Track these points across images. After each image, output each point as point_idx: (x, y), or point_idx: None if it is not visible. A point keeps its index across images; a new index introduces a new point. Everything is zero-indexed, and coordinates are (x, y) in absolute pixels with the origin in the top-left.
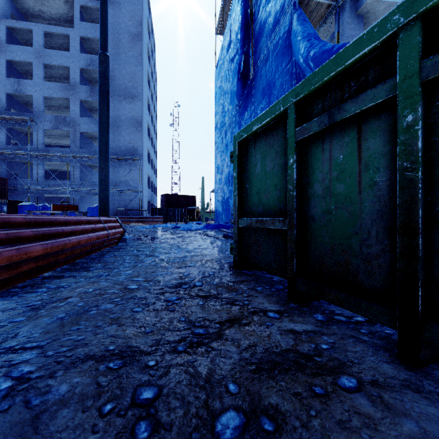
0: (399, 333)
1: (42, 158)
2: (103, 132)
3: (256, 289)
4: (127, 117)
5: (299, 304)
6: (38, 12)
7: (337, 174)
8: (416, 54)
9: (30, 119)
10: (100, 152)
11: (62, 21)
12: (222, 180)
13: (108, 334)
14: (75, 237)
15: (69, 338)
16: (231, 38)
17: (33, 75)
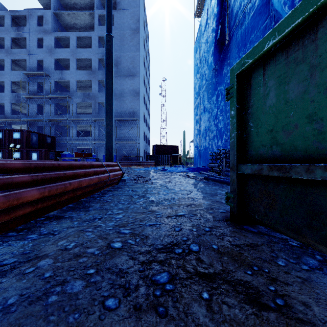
0: None
1: (75, 122)
2: (109, 96)
3: (276, 262)
4: (129, 90)
5: None
6: (73, 24)
7: None
8: None
9: (68, 96)
10: (106, 111)
11: (88, 28)
12: (200, 132)
13: None
14: (77, 180)
15: None
16: (208, 15)
17: (70, 67)
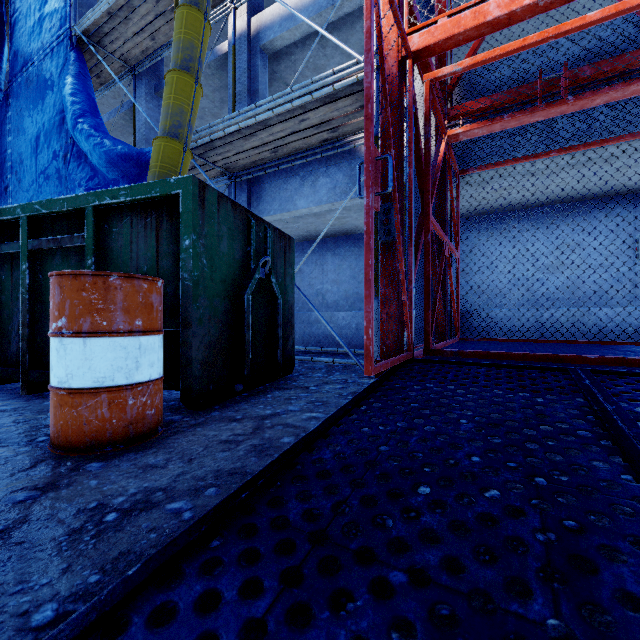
0: (21, 381)
1: None
2: None
3: None
4: None
5: None
6: None
7: (2, 288)
8: (26, 235)
9: None
10: None
11: None
12: None
13: None
14: None
15: None
16: None
17: None
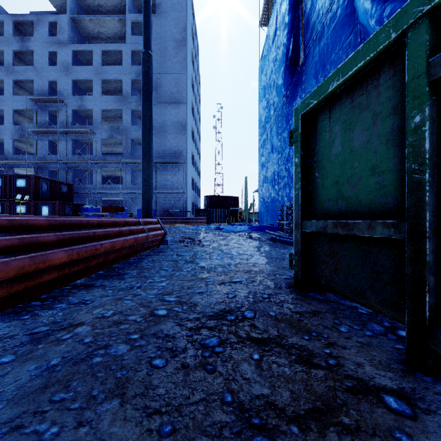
0: None
1: (100, 165)
2: (146, 132)
3: (338, 329)
4: (172, 122)
5: (435, 377)
6: (97, 33)
7: None
8: None
9: (90, 131)
10: (143, 153)
11: (117, 39)
12: (267, 179)
13: (96, 428)
14: (109, 241)
15: (36, 428)
16: (277, 24)
17: (93, 91)
